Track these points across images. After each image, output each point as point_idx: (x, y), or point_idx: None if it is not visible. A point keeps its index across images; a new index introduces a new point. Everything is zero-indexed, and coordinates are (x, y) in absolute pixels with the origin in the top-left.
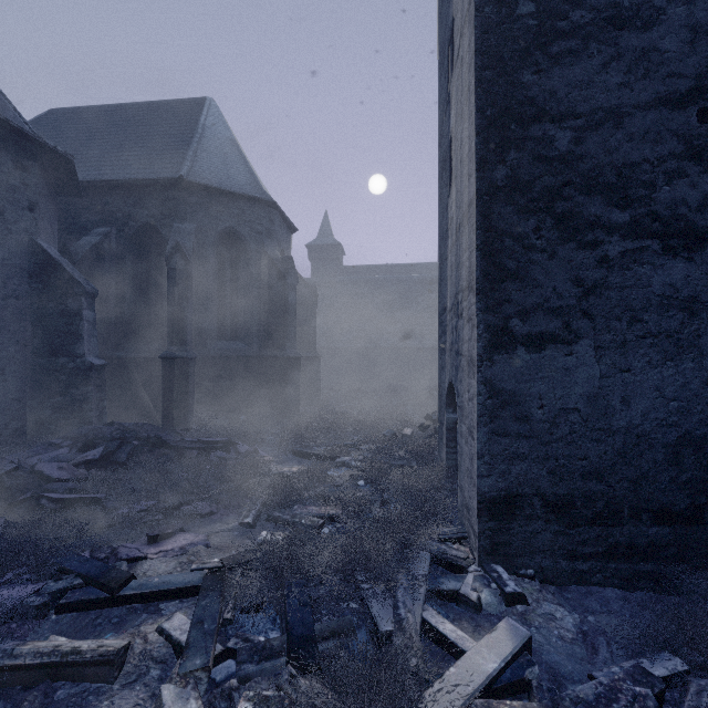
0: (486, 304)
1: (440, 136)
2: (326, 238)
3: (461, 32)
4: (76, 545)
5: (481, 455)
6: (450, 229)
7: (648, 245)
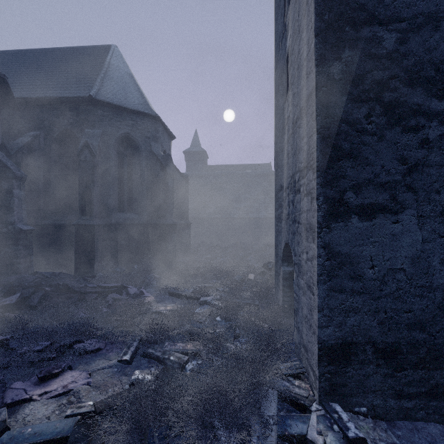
0: (324, 179)
1: (277, 61)
2: (196, 147)
3: None
4: None
5: (321, 308)
6: (287, 126)
7: None
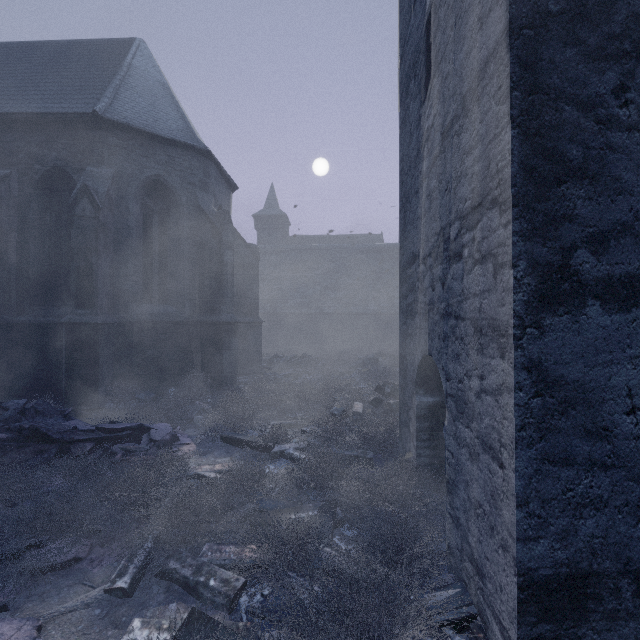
0: (529, 224)
1: (404, 43)
2: (272, 209)
3: None
4: None
5: (523, 499)
6: (427, 145)
7: None
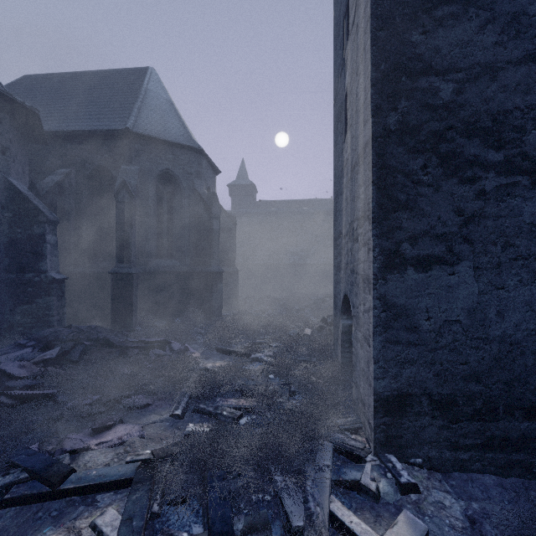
0: (380, 231)
1: (336, 94)
2: (243, 179)
3: (357, 3)
4: (25, 441)
5: (377, 360)
6: (345, 169)
7: (519, 180)
